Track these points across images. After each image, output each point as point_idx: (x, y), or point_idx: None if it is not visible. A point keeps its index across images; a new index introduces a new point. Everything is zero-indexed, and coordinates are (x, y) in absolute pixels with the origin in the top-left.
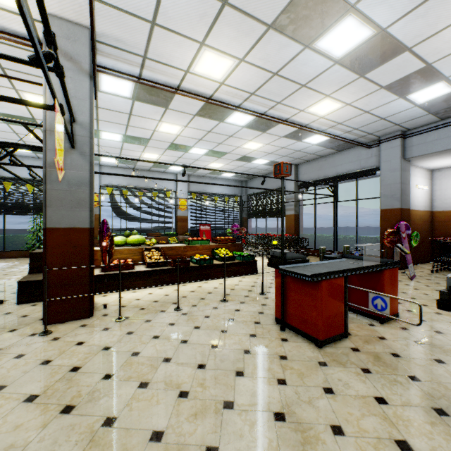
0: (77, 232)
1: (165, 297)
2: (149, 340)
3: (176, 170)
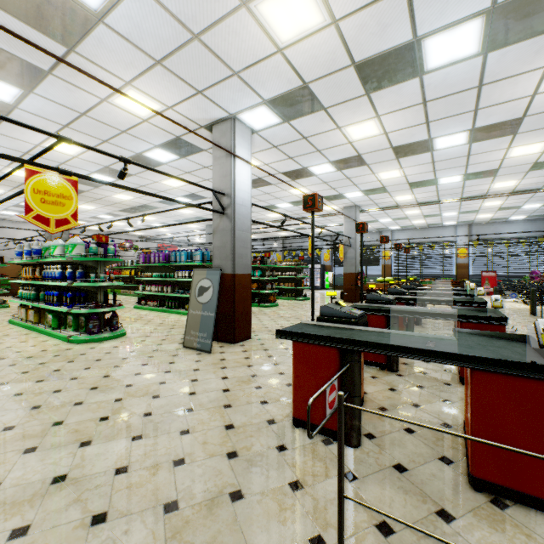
0: (351, 274)
1: None
2: None
3: (451, 224)
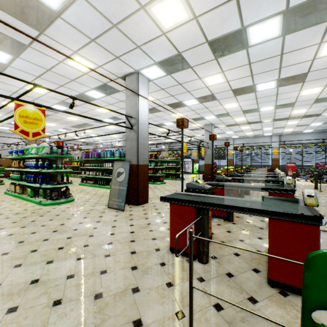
0: (209, 164)
1: None
2: None
3: (269, 134)
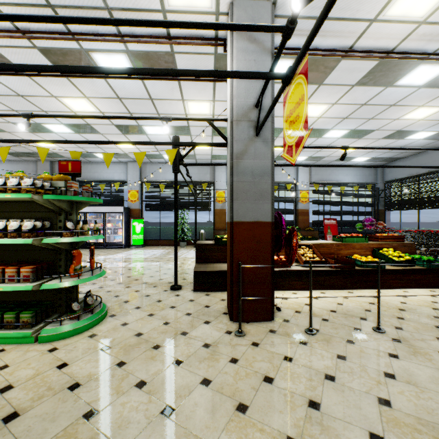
0: (259, 226)
1: (339, 306)
2: (383, 379)
3: (298, 160)
